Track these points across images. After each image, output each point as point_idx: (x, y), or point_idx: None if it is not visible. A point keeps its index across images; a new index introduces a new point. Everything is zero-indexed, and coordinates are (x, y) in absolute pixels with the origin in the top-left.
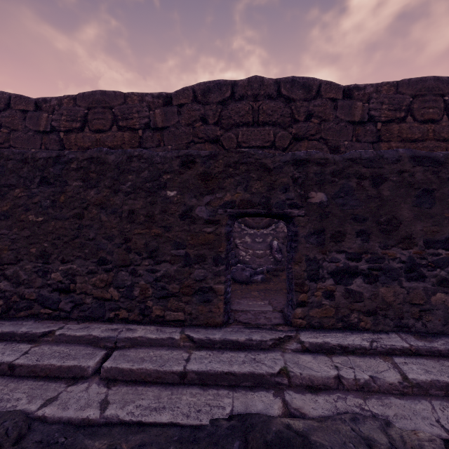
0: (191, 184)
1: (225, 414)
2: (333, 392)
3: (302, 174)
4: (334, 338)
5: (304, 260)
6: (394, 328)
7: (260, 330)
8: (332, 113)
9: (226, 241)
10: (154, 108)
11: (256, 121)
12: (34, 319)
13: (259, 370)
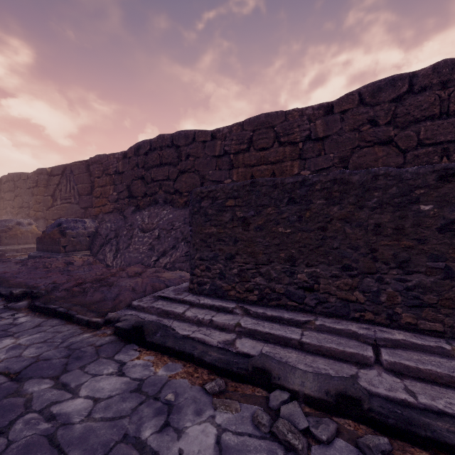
0: (452, 198)
1: None
2: None
3: None
4: None
5: None
6: None
7: None
8: None
9: None
10: (315, 119)
11: (445, 111)
12: (284, 309)
13: None
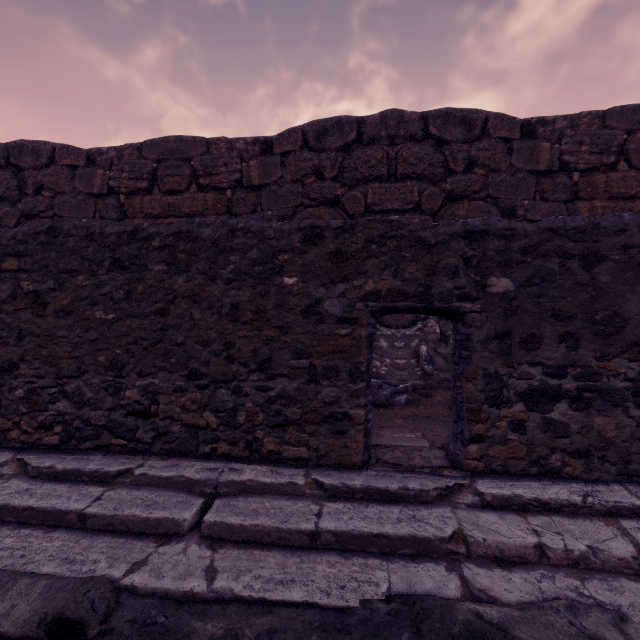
0: (318, 268)
1: (380, 594)
2: (534, 568)
3: (478, 252)
4: (528, 489)
5: (481, 376)
6: (617, 477)
7: (417, 475)
8: (504, 159)
9: (367, 348)
10: (248, 158)
11: (393, 173)
12: (103, 452)
13: (423, 533)
